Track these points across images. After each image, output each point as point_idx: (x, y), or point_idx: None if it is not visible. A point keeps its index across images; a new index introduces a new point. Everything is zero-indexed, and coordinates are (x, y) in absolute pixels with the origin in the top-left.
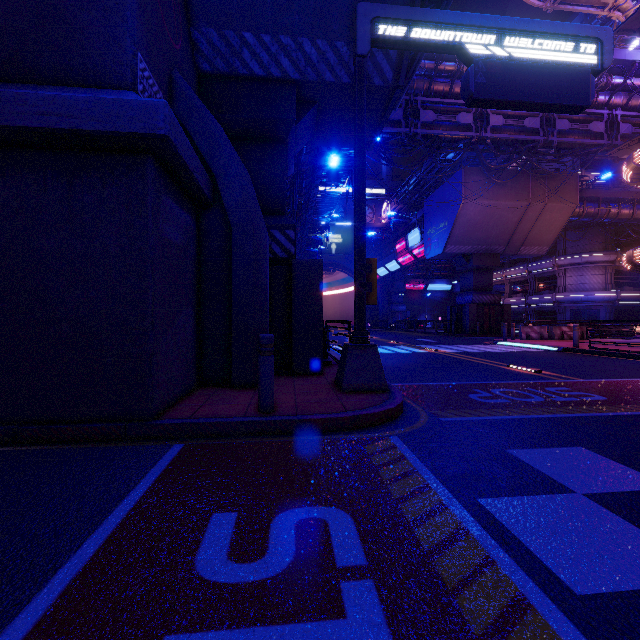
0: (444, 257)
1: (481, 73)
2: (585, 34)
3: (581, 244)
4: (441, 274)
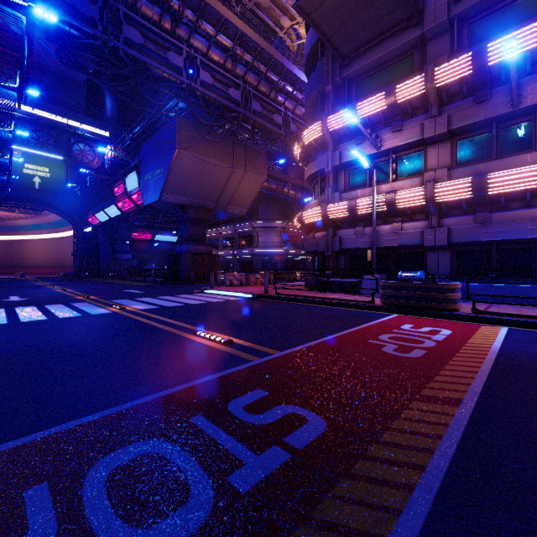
0: (162, 206)
1: None
2: None
3: (267, 213)
4: (168, 226)
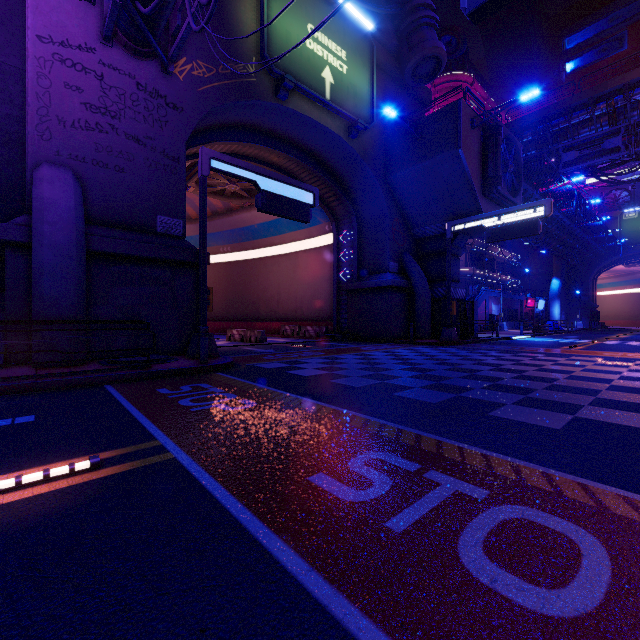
0: None
1: (489, 233)
2: (536, 205)
3: None
4: None
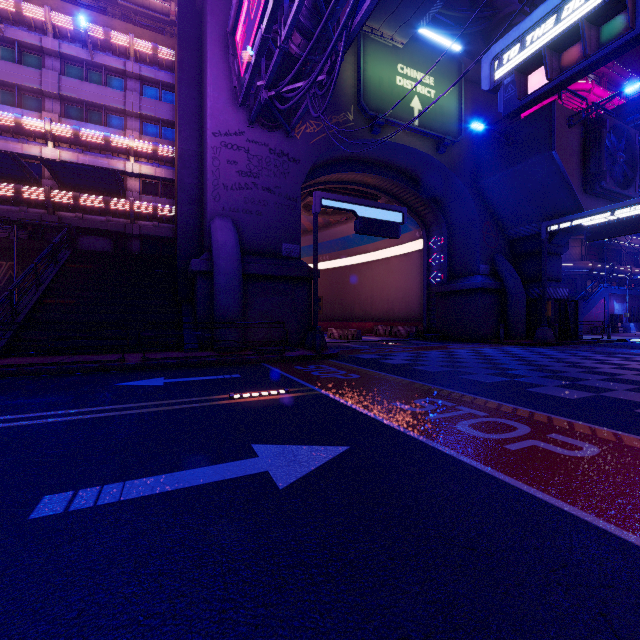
0: None
1: (588, 232)
2: None
3: None
4: None
